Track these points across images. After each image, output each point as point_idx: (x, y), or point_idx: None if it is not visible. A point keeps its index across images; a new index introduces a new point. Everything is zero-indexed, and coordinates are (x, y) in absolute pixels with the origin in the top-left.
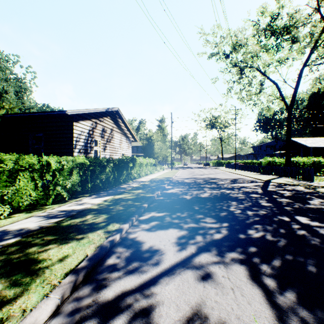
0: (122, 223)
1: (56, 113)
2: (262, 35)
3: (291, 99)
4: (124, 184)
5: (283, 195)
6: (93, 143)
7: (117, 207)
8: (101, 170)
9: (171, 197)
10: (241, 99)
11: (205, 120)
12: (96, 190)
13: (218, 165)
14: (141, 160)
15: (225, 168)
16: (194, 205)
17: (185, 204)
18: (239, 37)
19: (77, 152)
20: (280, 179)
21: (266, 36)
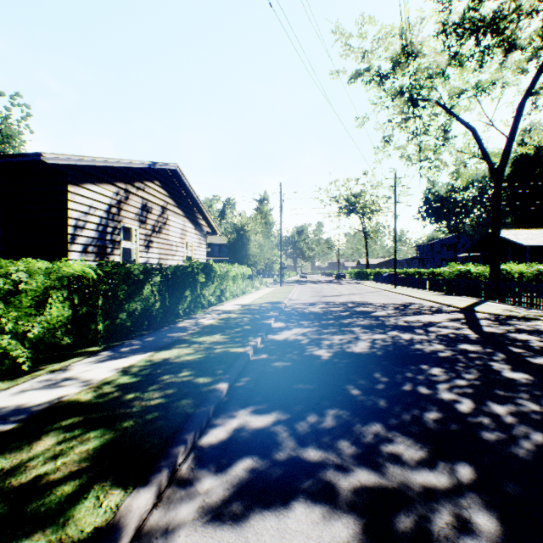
0: (133, 483)
1: (18, 160)
2: (450, 37)
3: (501, 157)
4: (186, 319)
5: (529, 345)
6: (119, 232)
7: (145, 397)
8: (131, 292)
9: (287, 353)
10: (409, 158)
11: (338, 199)
12: (120, 336)
13: (360, 278)
14: (224, 268)
15: (374, 283)
16: (346, 380)
17: (323, 379)
18: (410, 37)
19: (79, 252)
20: (490, 306)
21: (459, 37)
